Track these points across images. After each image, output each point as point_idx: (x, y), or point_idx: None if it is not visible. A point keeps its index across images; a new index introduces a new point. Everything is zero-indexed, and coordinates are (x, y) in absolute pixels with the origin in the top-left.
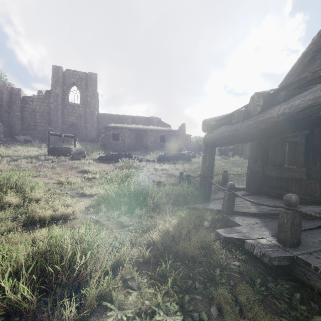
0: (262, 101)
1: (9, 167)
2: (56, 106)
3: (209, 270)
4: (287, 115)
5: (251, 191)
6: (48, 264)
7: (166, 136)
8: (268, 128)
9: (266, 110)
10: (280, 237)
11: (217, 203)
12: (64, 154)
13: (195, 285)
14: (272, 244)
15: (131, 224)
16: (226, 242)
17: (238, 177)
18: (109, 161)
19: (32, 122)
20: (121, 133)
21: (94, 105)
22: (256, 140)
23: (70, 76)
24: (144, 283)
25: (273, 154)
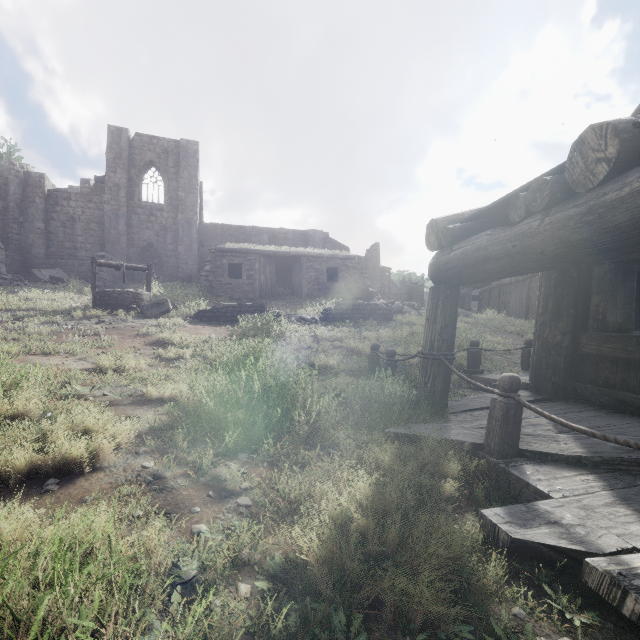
0: (616, 146)
1: None
2: (117, 208)
3: None
4: None
5: (544, 392)
6: None
7: (341, 268)
8: (639, 219)
9: (622, 173)
10: None
11: (466, 422)
12: (125, 305)
13: None
14: None
15: (246, 487)
16: (517, 552)
17: (500, 357)
18: (218, 320)
19: (68, 242)
20: (246, 263)
21: (192, 207)
22: (586, 259)
23: (144, 149)
24: None
25: (602, 303)
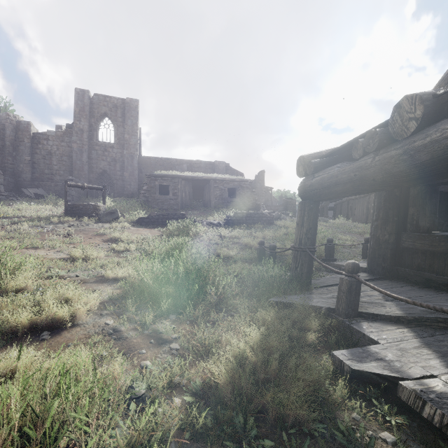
0: (421, 110)
1: (0, 233)
2: (81, 146)
3: None
4: None
5: (377, 274)
6: None
7: (238, 188)
8: (436, 159)
9: (426, 127)
10: None
11: (323, 294)
12: (88, 214)
13: None
14: None
15: (175, 337)
16: (355, 378)
17: (347, 249)
18: (152, 224)
19: (47, 170)
20: (171, 184)
21: (134, 145)
22: (403, 184)
23: (100, 104)
24: None
25: (416, 213)
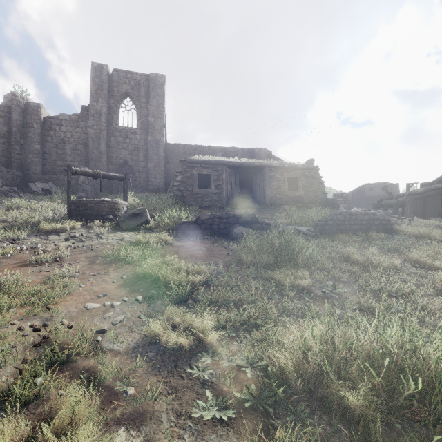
0: None
1: None
2: (98, 131)
3: None
4: None
5: None
6: None
7: (300, 178)
8: None
9: None
10: None
11: None
12: (101, 216)
13: None
14: None
15: None
16: None
17: None
18: (203, 233)
19: (60, 161)
20: (213, 173)
21: (159, 130)
22: None
23: (120, 82)
24: None
25: None
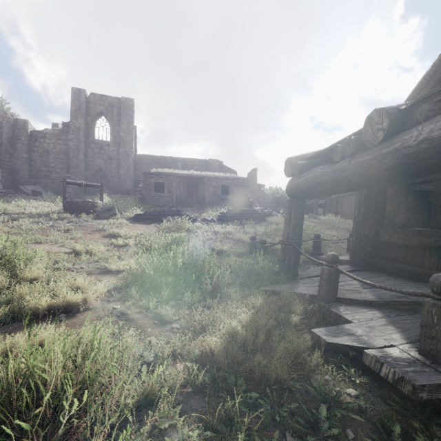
0: (387, 122)
1: (4, 229)
2: (77, 144)
3: (307, 406)
4: (437, 140)
5: (358, 266)
6: (14, 407)
7: (231, 185)
8: (398, 164)
9: (392, 137)
10: (424, 347)
11: (308, 283)
12: (86, 211)
13: (285, 439)
14: (411, 358)
15: (176, 319)
16: (330, 350)
17: (334, 244)
18: (149, 220)
19: (44, 167)
20: (166, 182)
21: (129, 143)
22: (374, 185)
23: (96, 103)
24: (194, 440)
25: (392, 210)
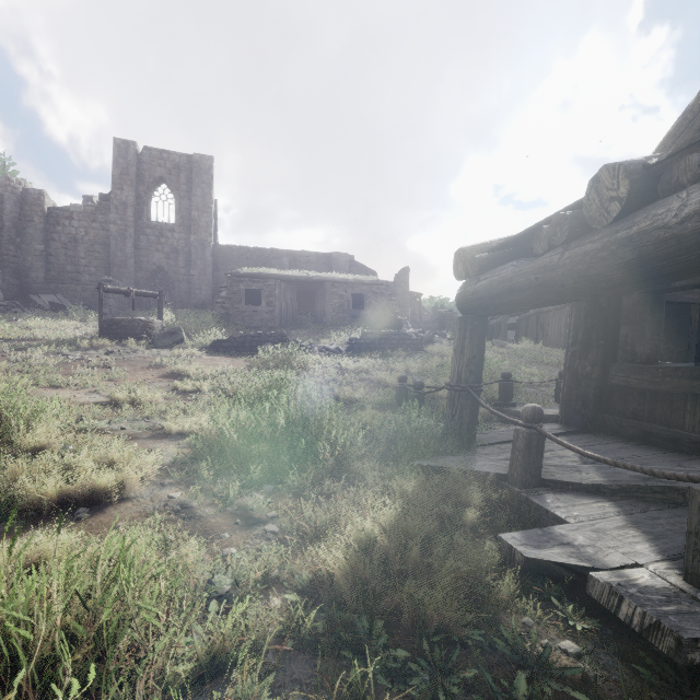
0: (626, 187)
1: (2, 364)
2: (123, 228)
3: (494, 674)
4: None
5: (574, 425)
6: None
7: (367, 294)
8: (645, 257)
9: (634, 211)
10: (693, 570)
11: (493, 454)
12: (135, 335)
13: None
14: (671, 588)
15: (272, 515)
16: (531, 571)
17: (534, 389)
18: (236, 351)
19: (70, 265)
20: (265, 289)
21: (206, 227)
22: (603, 293)
23: (153, 164)
24: None
25: (630, 334)
